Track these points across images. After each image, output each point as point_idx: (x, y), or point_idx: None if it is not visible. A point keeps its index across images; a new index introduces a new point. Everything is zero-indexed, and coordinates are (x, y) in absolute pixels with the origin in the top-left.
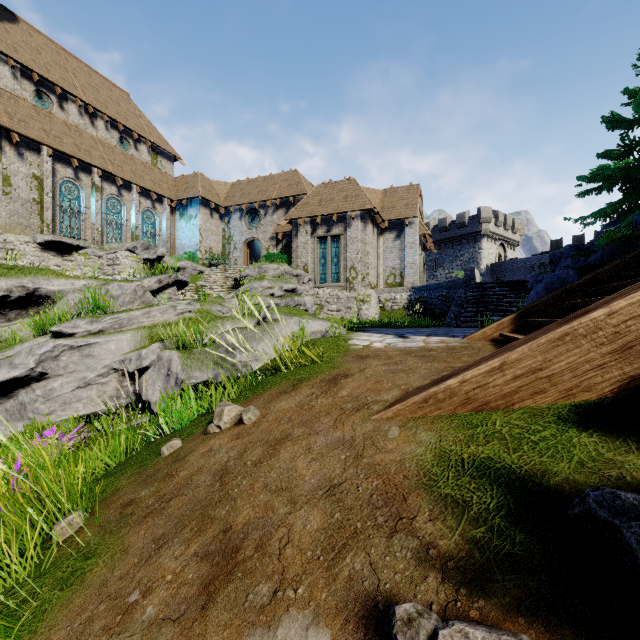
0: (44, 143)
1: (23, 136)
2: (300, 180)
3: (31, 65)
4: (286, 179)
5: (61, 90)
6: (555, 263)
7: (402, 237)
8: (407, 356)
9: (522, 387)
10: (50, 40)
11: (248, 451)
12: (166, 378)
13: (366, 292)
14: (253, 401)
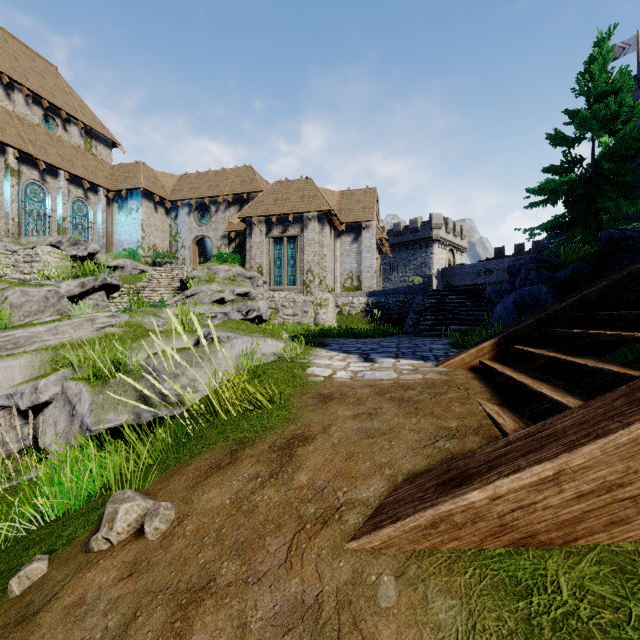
0: None
1: None
2: (254, 177)
3: None
4: (239, 175)
5: None
6: (514, 274)
7: (359, 240)
8: (381, 399)
9: (591, 512)
10: None
11: (139, 618)
12: (70, 419)
13: (323, 296)
14: (172, 480)
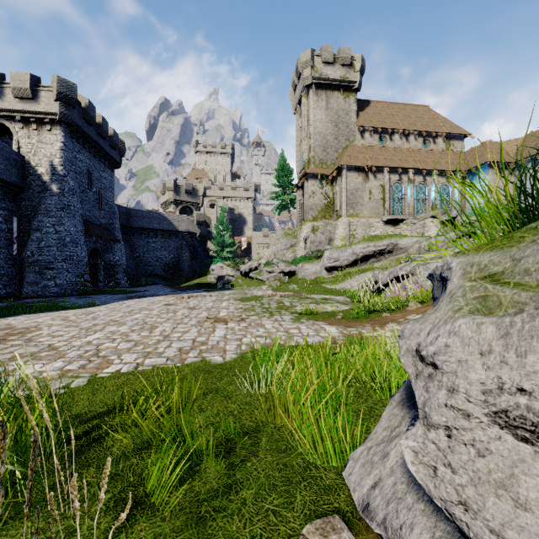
0: (385, 166)
1: (376, 167)
2: None
3: (377, 125)
4: None
5: (390, 130)
6: None
7: None
8: None
9: None
10: (384, 102)
11: None
12: None
13: None
14: None
